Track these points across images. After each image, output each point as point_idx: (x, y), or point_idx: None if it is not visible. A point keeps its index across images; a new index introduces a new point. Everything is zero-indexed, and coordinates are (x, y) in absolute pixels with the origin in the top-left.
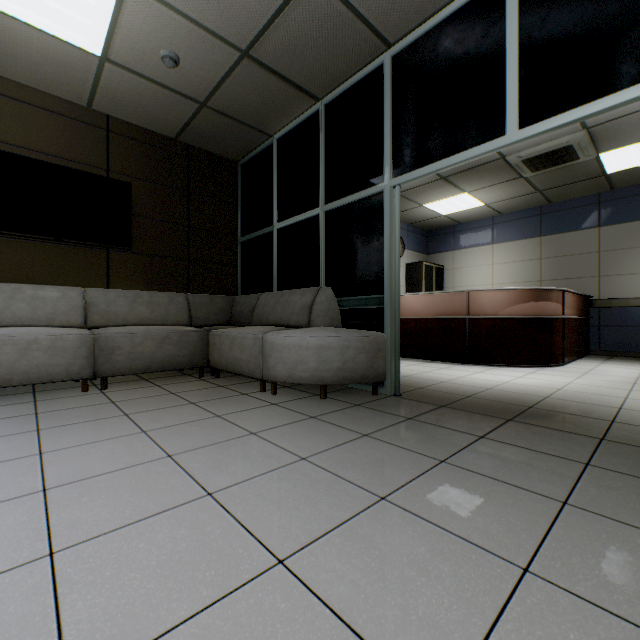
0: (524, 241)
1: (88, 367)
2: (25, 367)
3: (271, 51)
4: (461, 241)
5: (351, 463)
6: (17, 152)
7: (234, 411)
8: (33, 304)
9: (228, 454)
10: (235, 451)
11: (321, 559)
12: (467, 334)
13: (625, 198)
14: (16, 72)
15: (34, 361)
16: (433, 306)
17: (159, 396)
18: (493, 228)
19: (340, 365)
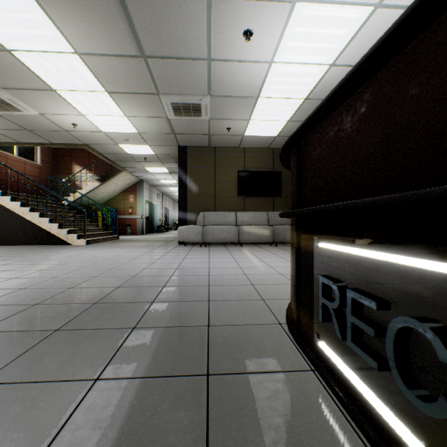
0: None
1: (272, 238)
2: (257, 237)
3: None
4: None
5: None
6: (249, 169)
7: None
8: (254, 218)
9: None
10: None
11: None
12: None
13: None
14: (250, 145)
15: (259, 235)
16: None
17: None
18: None
19: None
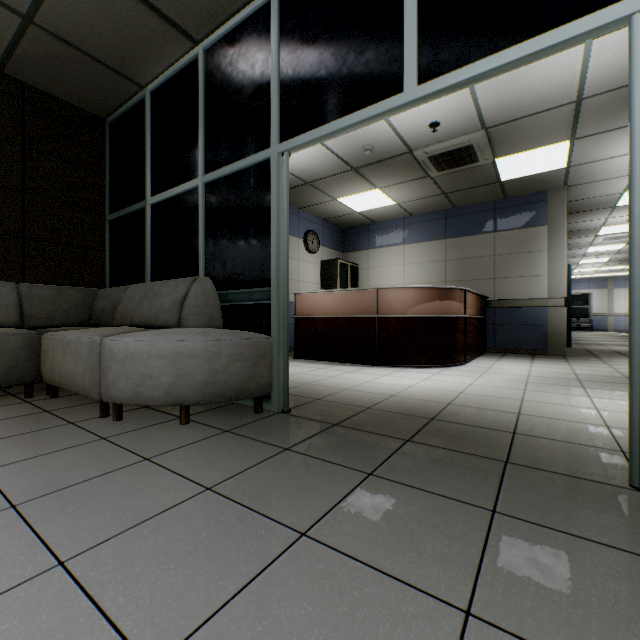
0: (432, 243)
1: None
2: None
3: None
4: (375, 240)
5: (146, 563)
6: None
7: (23, 458)
8: None
9: None
10: None
11: None
12: (376, 334)
13: (515, 206)
14: None
15: None
16: (343, 304)
17: None
18: (404, 229)
19: (206, 378)
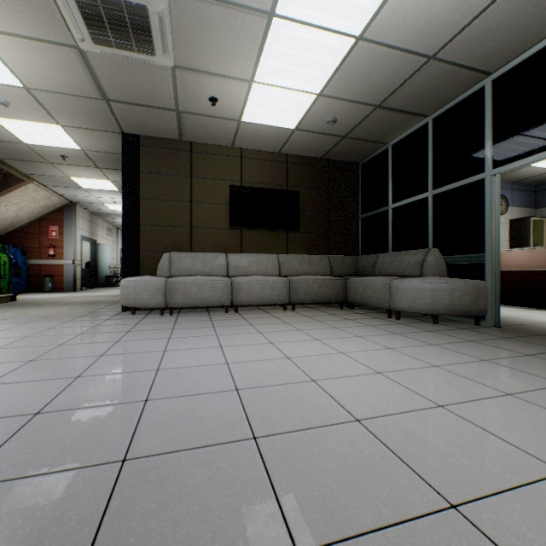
0: None
1: (287, 297)
2: (263, 296)
3: (395, 101)
4: None
5: (463, 349)
6: (249, 185)
7: (377, 324)
8: (258, 264)
9: (388, 339)
10: (391, 338)
11: (454, 368)
12: None
13: None
14: (251, 145)
15: (266, 293)
16: (539, 260)
17: (326, 315)
18: None
19: (448, 302)
